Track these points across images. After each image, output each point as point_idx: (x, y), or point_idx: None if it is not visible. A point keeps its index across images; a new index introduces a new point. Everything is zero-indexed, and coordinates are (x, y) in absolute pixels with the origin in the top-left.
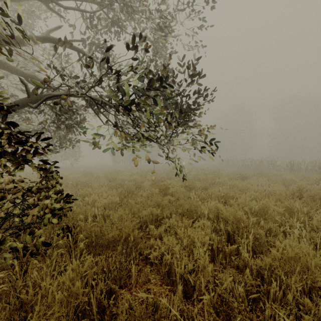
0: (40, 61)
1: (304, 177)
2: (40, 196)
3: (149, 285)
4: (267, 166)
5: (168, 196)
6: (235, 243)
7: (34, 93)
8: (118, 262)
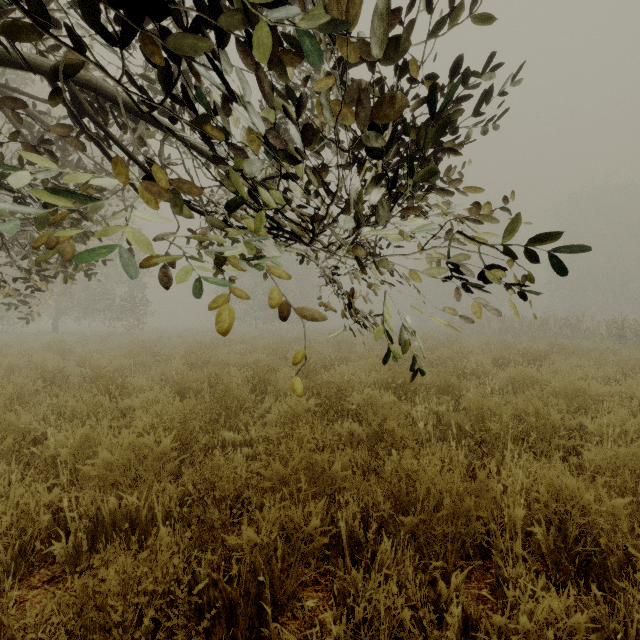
0: None
1: None
2: None
3: None
4: (556, 330)
5: (346, 423)
6: None
7: None
8: None
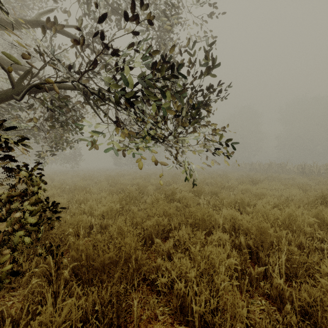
0: (18, 36)
1: (320, 181)
2: (9, 207)
3: (156, 323)
4: (276, 169)
5: (175, 203)
6: (260, 261)
7: (19, 82)
8: (115, 293)
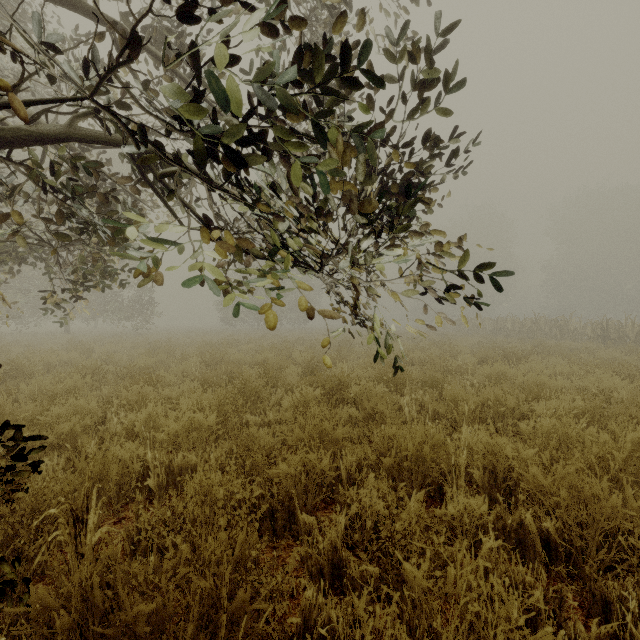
0: None
1: None
2: None
3: None
4: (547, 331)
5: (346, 408)
6: (588, 588)
7: None
8: None
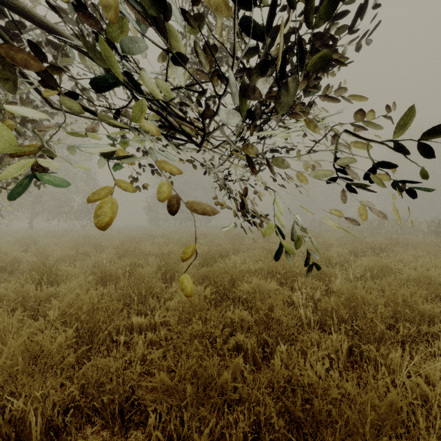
0: None
1: None
2: None
3: None
4: (389, 228)
5: (237, 311)
6: None
7: None
8: None
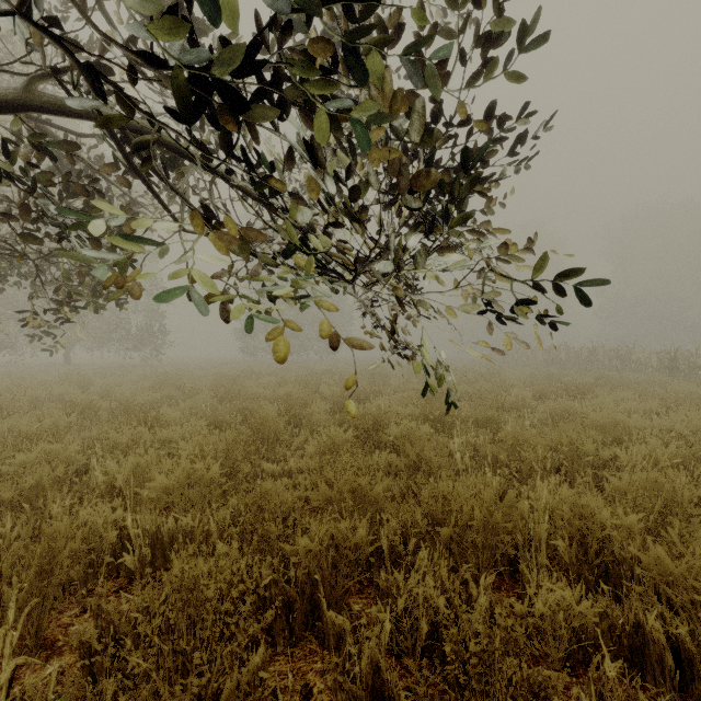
0: None
1: None
2: None
3: None
4: (606, 362)
5: (384, 454)
6: None
7: None
8: None
